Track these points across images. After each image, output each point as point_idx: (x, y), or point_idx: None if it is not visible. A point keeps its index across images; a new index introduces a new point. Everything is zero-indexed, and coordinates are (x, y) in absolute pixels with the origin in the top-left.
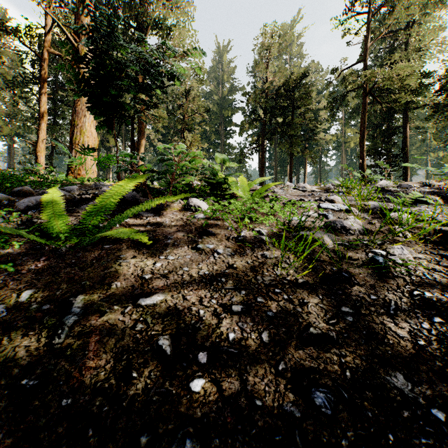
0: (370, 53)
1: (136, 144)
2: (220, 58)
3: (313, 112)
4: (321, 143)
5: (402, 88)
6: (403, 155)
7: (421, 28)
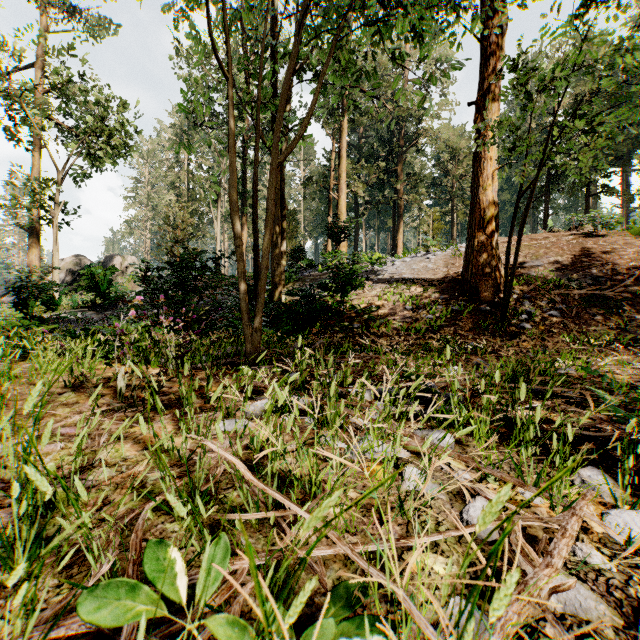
0: None
1: (395, 228)
2: None
3: None
4: None
5: None
6: None
7: None
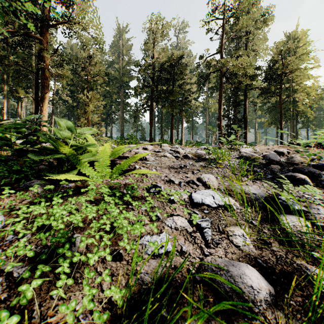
0: (224, 49)
1: (39, 97)
2: (120, 36)
3: (187, 85)
4: (193, 107)
5: (244, 74)
6: (244, 119)
7: (254, 37)
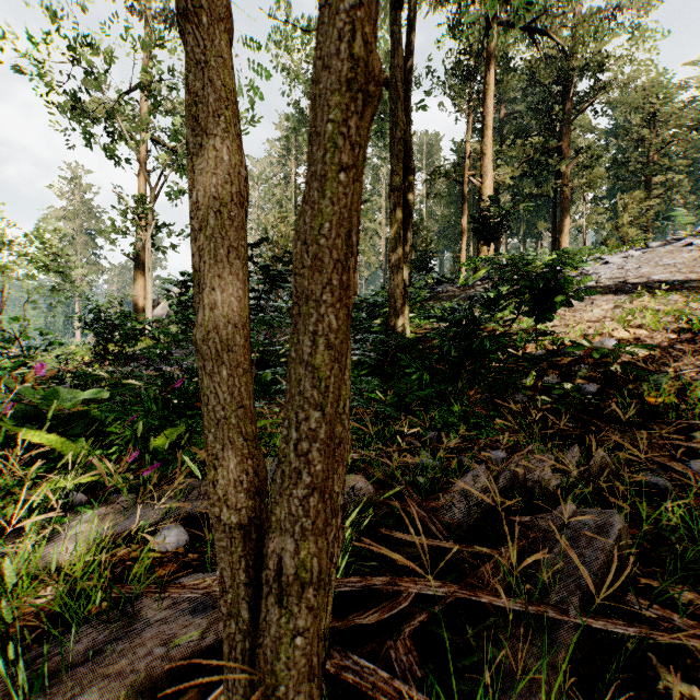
0: None
1: (556, 227)
2: None
3: None
4: None
5: None
6: None
7: None
